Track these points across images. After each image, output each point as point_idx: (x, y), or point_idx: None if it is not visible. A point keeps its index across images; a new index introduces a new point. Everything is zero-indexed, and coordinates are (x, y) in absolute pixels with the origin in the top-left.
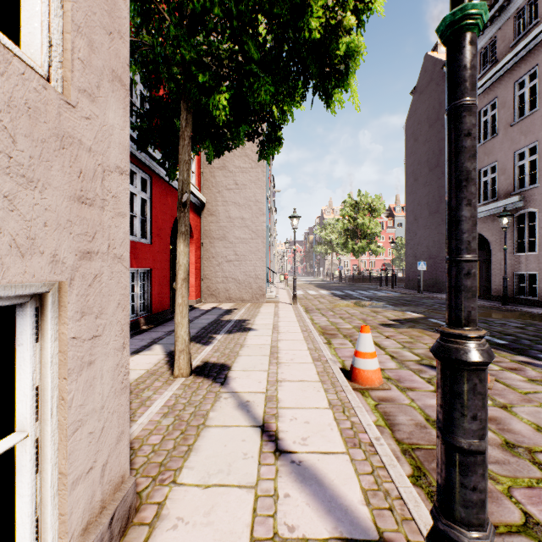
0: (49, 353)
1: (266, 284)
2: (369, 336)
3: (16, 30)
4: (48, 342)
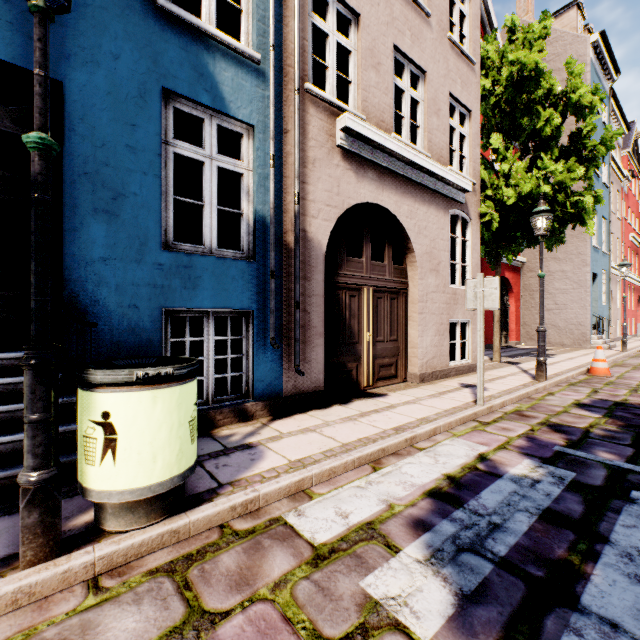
0: (469, 330)
1: (590, 331)
2: (600, 351)
3: (463, 279)
4: (469, 328)
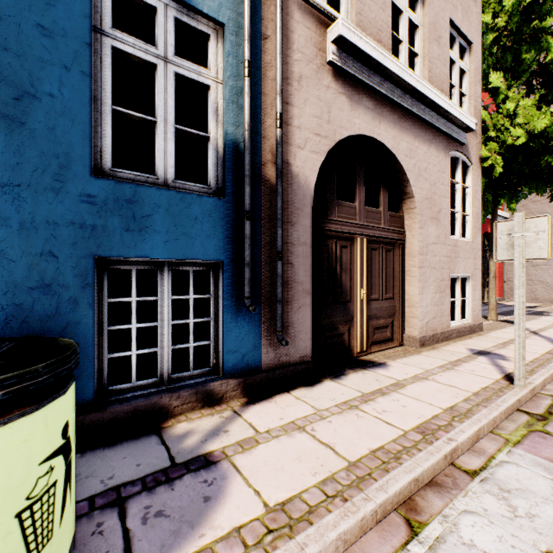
0: (470, 286)
1: None
2: None
3: (461, 230)
4: (470, 284)
